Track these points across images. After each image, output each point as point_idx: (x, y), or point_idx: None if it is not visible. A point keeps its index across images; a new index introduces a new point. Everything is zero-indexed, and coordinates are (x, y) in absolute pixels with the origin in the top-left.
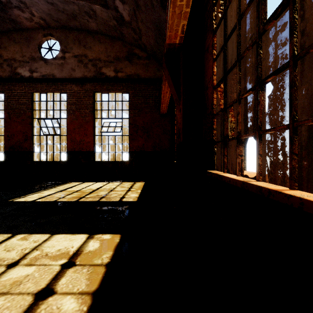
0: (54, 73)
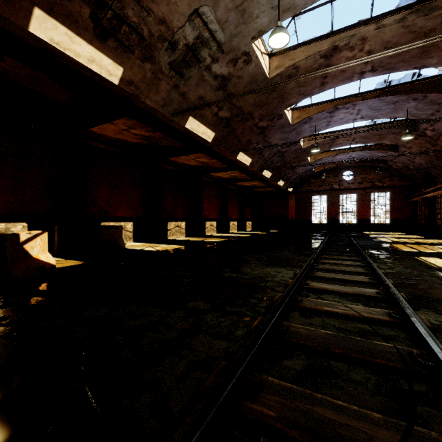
0: (350, 186)
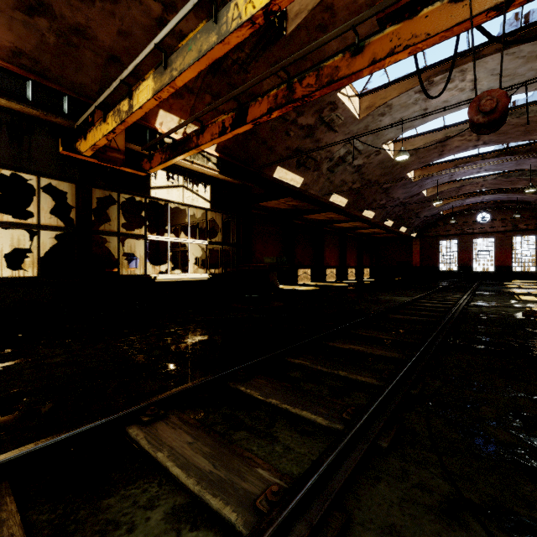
0: (486, 229)
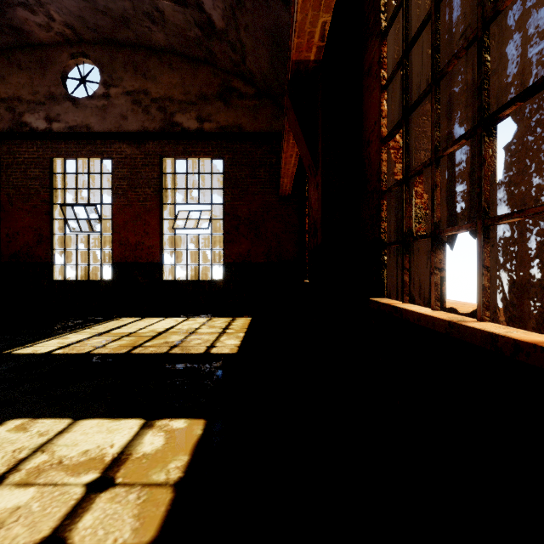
0: (90, 123)
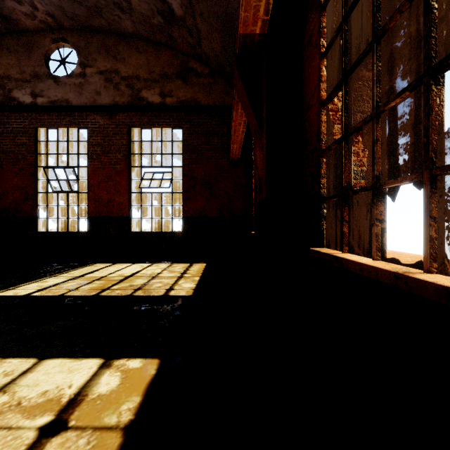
0: (69, 97)
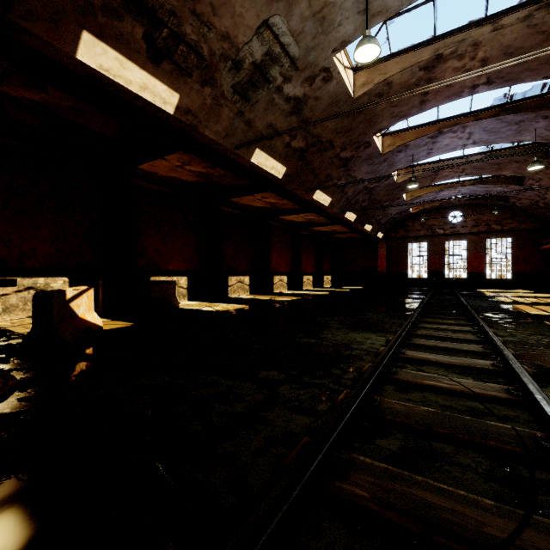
0: (459, 230)
